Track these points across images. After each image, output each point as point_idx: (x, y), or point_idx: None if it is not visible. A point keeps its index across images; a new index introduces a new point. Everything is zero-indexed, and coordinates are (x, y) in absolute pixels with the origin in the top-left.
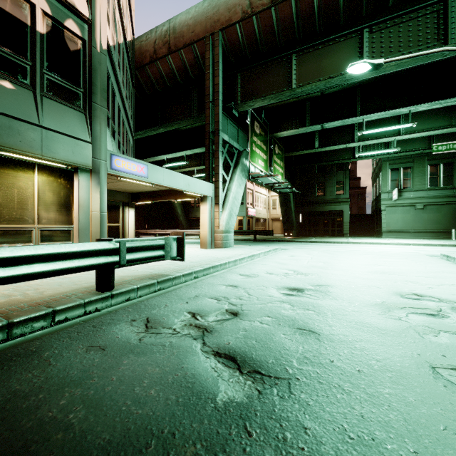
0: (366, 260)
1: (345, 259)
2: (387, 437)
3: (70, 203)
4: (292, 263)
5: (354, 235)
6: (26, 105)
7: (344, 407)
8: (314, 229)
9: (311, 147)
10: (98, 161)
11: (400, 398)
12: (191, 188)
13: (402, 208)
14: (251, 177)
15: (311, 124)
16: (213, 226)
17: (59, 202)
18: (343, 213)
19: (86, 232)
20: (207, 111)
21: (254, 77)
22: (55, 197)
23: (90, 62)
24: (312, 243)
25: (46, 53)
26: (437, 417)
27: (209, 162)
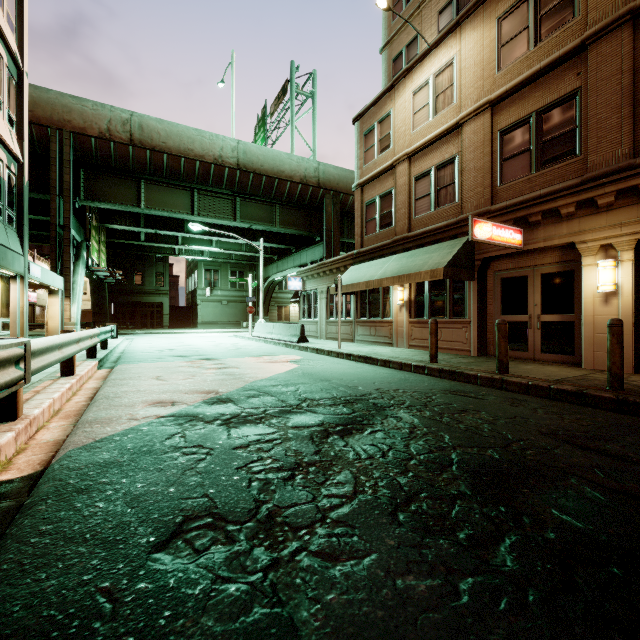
0: (199, 339)
1: (187, 339)
2: (219, 350)
3: (9, 301)
4: (160, 342)
5: (171, 327)
6: (5, 236)
7: (212, 350)
8: (130, 322)
9: (137, 238)
10: (25, 269)
11: (220, 349)
12: (54, 283)
13: (213, 303)
14: (90, 269)
15: (146, 226)
16: (63, 318)
17: (6, 301)
18: (163, 305)
19: (19, 323)
20: (54, 203)
21: (102, 180)
22: (5, 297)
23: (21, 193)
24: (143, 334)
25: (6, 194)
26: (225, 349)
27: (57, 255)
